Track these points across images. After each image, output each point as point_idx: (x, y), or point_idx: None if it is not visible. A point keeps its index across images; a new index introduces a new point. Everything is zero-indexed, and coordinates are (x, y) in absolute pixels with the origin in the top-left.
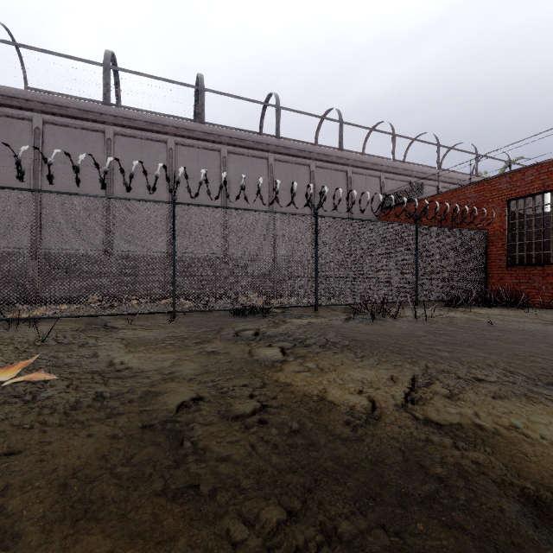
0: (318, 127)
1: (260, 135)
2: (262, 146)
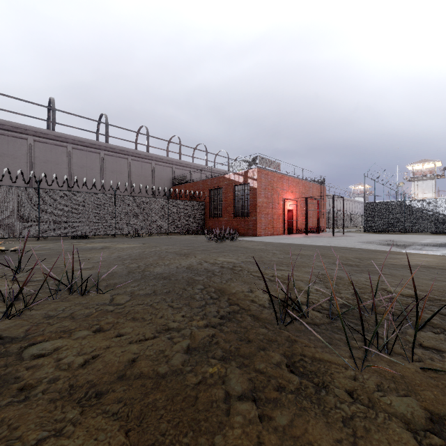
0: (137, 133)
1: (97, 134)
2: (96, 146)
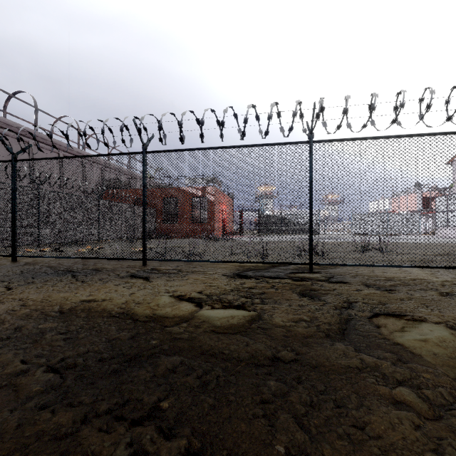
0: (55, 121)
1: (4, 112)
2: (25, 133)
